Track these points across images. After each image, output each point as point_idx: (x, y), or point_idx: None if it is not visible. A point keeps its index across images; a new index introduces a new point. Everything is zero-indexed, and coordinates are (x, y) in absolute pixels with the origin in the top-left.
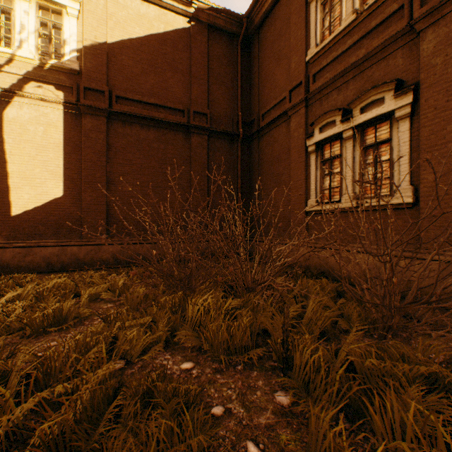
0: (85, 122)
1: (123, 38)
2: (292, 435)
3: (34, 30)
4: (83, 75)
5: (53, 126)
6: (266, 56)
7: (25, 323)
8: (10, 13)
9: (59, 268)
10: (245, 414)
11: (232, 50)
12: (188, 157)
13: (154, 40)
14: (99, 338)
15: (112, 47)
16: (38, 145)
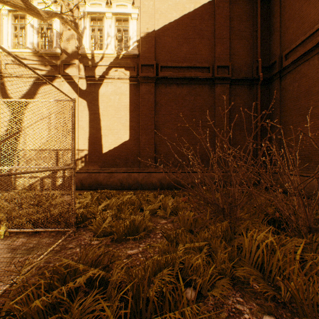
0: (141, 89)
1: (165, 24)
2: None
3: (114, 35)
4: (140, 57)
5: (123, 94)
6: None
7: (114, 231)
8: (102, 29)
9: (127, 187)
10: None
11: (251, 6)
12: (212, 104)
13: (186, 18)
14: (168, 258)
15: (158, 33)
16: (116, 108)
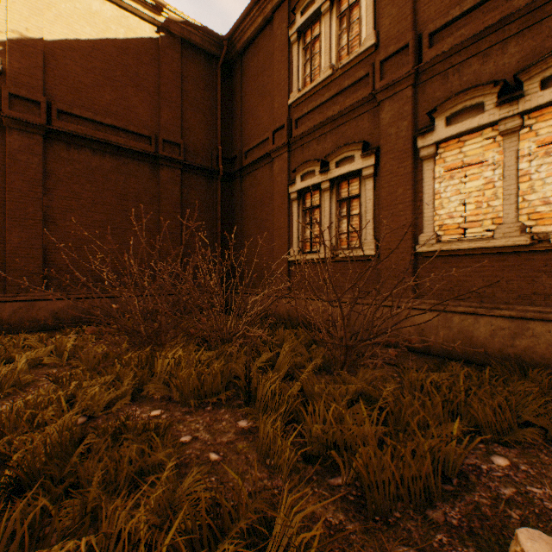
0: (10, 139)
1: (68, 37)
2: (247, 444)
3: None
4: (8, 77)
5: None
6: (249, 88)
7: None
8: None
9: None
10: (210, 438)
11: (211, 73)
12: (157, 193)
13: (111, 46)
14: (54, 399)
15: (52, 46)
16: None
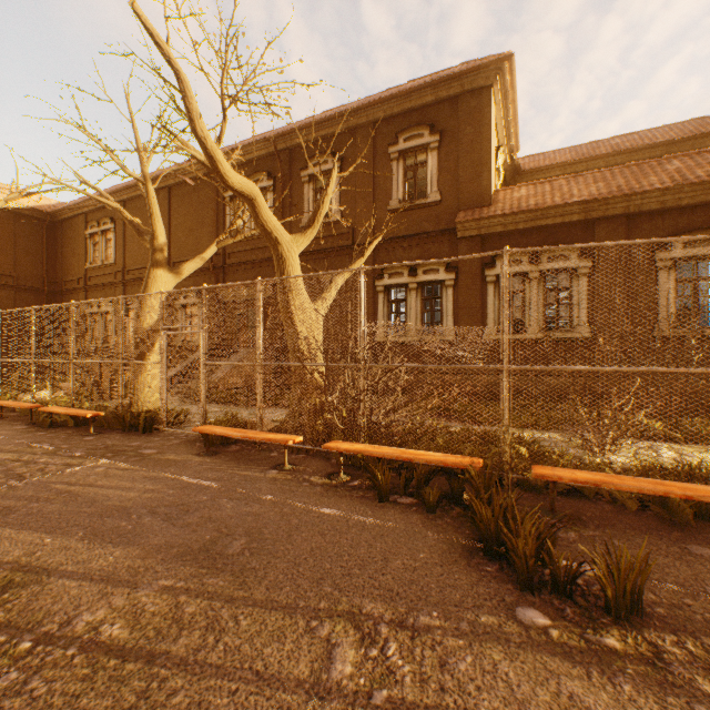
0: None
1: None
2: None
3: None
4: None
5: None
6: (68, 244)
7: None
8: None
9: None
10: None
11: (40, 229)
12: None
13: None
14: None
15: None
16: None
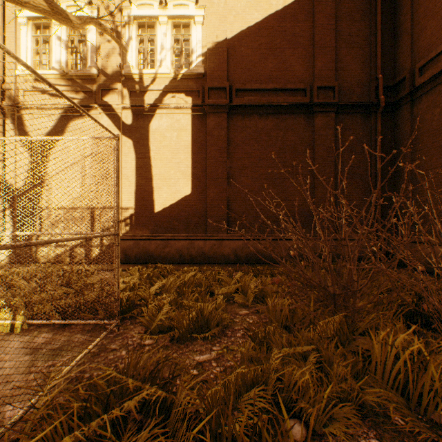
0: (208, 121)
1: (242, 29)
2: None
3: (170, 48)
4: (207, 77)
5: (183, 130)
6: None
7: (175, 326)
8: (154, 40)
9: (188, 260)
10: None
11: None
12: (310, 141)
13: (272, 20)
14: (257, 371)
15: (232, 42)
16: (172, 149)
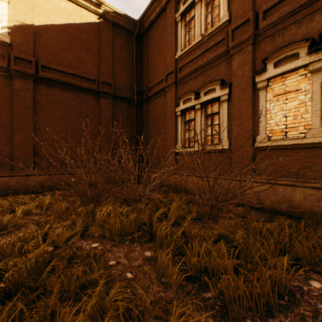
0: (15, 83)
1: (48, 23)
2: (150, 267)
3: None
4: (14, 47)
5: None
6: (152, 50)
7: None
8: None
9: None
10: (127, 262)
11: (130, 42)
12: (98, 113)
13: (72, 28)
14: (35, 235)
15: (38, 29)
16: None
